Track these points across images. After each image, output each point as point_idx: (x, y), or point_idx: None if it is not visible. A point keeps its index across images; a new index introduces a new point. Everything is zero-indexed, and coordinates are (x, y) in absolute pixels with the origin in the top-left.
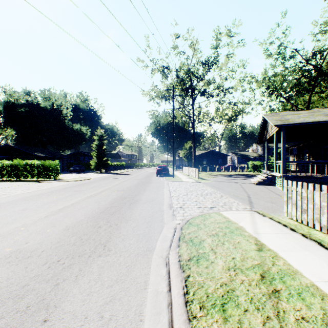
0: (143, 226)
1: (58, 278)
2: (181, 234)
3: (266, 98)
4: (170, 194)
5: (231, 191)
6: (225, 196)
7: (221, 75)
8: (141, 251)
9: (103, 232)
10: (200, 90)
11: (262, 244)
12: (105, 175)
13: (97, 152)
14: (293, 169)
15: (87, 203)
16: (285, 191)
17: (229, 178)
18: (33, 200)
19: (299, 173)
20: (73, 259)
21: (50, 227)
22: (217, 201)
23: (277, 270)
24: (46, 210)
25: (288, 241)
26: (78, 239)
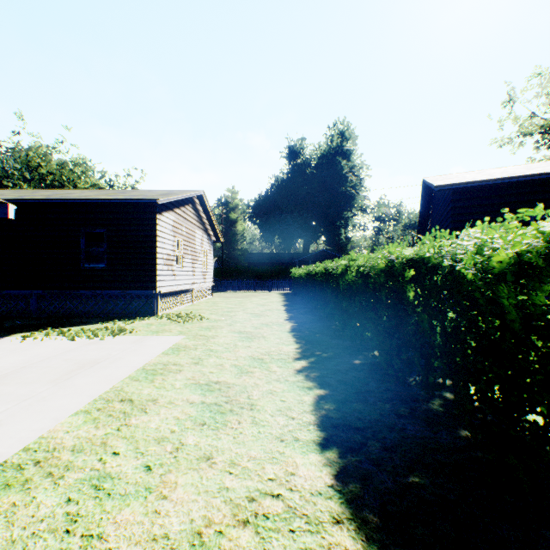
0: None
1: None
2: None
3: None
4: None
5: None
6: None
7: None
8: None
9: None
10: None
11: None
12: None
13: None
14: None
15: None
16: None
17: None
18: None
19: None
20: None
21: None
22: None
23: None
24: None
25: None
26: None
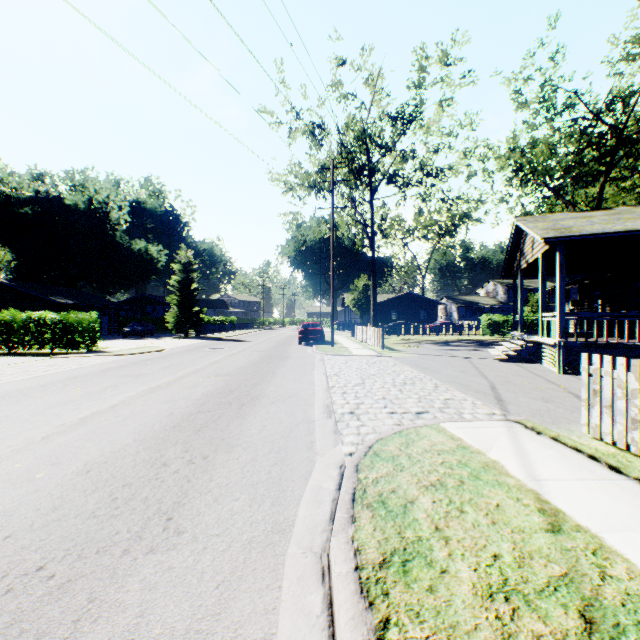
0: (266, 461)
1: (23, 629)
2: (356, 484)
3: (515, 189)
4: (327, 382)
5: (454, 376)
6: (443, 385)
7: (428, 143)
8: (258, 533)
9: (170, 480)
10: (386, 173)
11: (556, 512)
12: (196, 341)
13: (178, 297)
14: (570, 330)
15: (147, 403)
16: (584, 379)
17: (446, 347)
18: (27, 397)
19: (588, 338)
20: (80, 562)
21: (47, 467)
22: (428, 397)
23: (620, 596)
24: (51, 421)
25: (616, 500)
26: (105, 500)
